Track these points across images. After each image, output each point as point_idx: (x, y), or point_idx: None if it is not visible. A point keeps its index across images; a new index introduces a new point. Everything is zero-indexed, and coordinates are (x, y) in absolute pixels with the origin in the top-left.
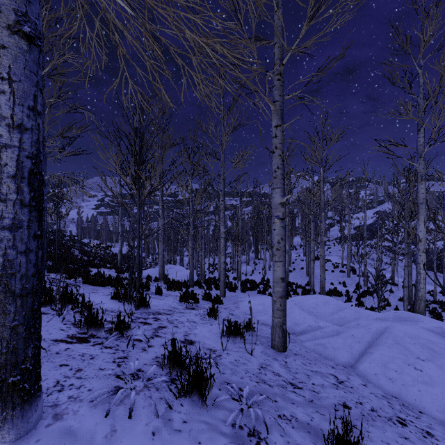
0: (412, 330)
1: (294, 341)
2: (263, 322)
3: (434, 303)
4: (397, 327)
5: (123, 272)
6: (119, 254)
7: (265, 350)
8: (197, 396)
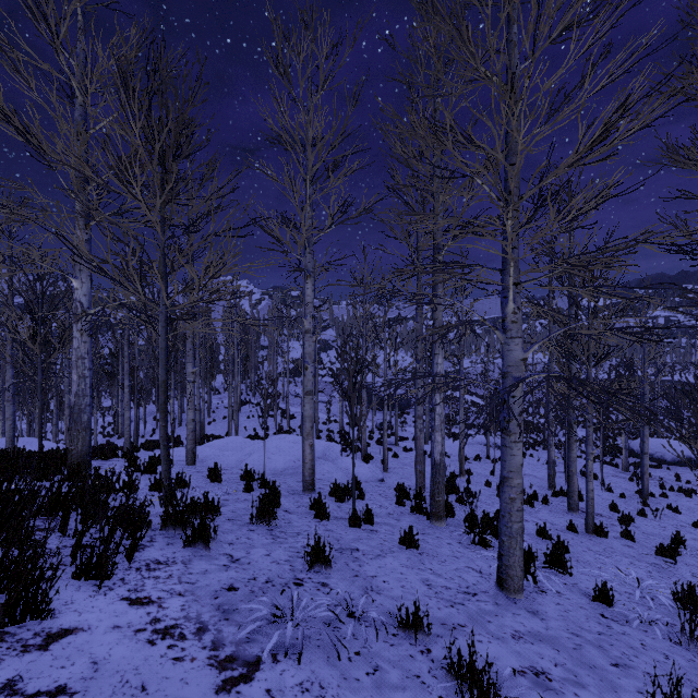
0: (276, 442)
1: (203, 464)
2: (178, 460)
3: (338, 433)
4: (269, 442)
5: None
6: None
7: (182, 466)
8: (151, 472)
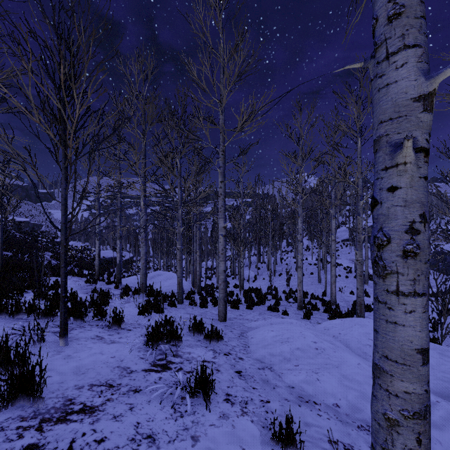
0: None
1: None
2: (299, 392)
3: None
4: None
5: (95, 282)
6: (96, 259)
7: None
8: None
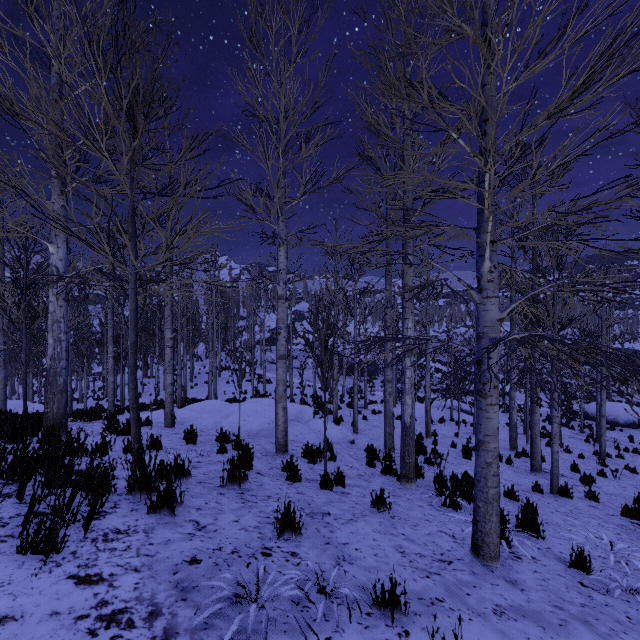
0: (252, 405)
1: (181, 426)
2: (158, 422)
3: (311, 397)
4: (244, 405)
5: None
6: None
7: (160, 428)
8: (129, 434)
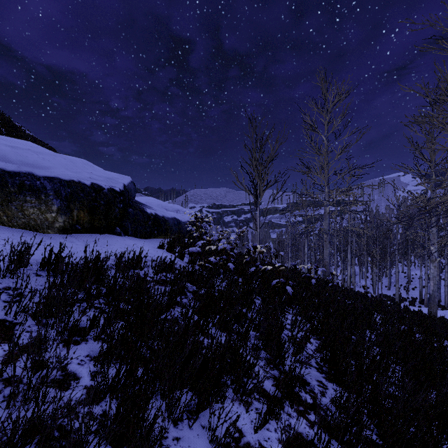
0: None
1: None
2: None
3: None
4: None
5: None
6: None
7: None
8: None
